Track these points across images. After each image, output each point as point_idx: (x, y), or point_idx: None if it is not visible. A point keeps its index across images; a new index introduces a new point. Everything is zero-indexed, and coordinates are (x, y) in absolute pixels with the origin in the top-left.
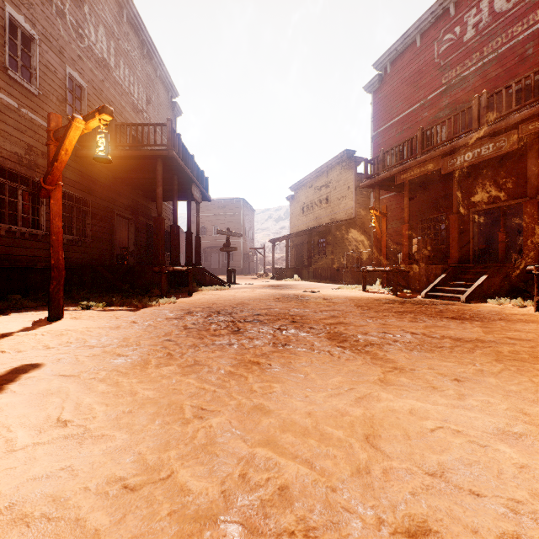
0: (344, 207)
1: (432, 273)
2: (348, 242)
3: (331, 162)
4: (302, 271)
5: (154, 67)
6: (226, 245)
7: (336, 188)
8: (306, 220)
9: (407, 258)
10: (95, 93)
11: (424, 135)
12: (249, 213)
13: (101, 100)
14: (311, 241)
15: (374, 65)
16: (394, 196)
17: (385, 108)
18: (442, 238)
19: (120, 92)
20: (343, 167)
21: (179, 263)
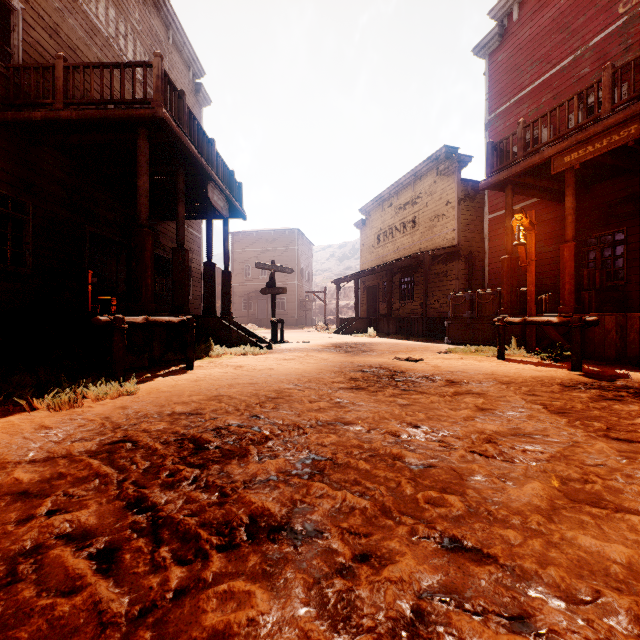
0: (441, 230)
1: (634, 327)
2: (447, 280)
3: (420, 167)
4: (379, 323)
5: (164, 24)
6: (269, 285)
7: (428, 204)
8: (383, 252)
9: (572, 302)
10: (43, 27)
11: (618, 75)
12: (306, 248)
13: (57, 42)
14: (391, 280)
15: (491, 12)
16: (525, 208)
17: (509, 75)
18: (618, 270)
19: (99, 41)
20: (438, 172)
21: (187, 310)
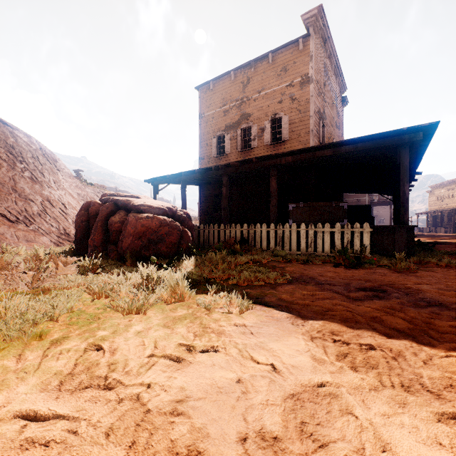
0: None
1: None
2: None
3: (454, 179)
4: (437, 229)
5: None
6: None
7: None
8: (440, 204)
9: None
10: None
11: None
12: None
13: None
14: (442, 215)
15: None
16: None
17: None
18: None
19: None
20: None
21: None
